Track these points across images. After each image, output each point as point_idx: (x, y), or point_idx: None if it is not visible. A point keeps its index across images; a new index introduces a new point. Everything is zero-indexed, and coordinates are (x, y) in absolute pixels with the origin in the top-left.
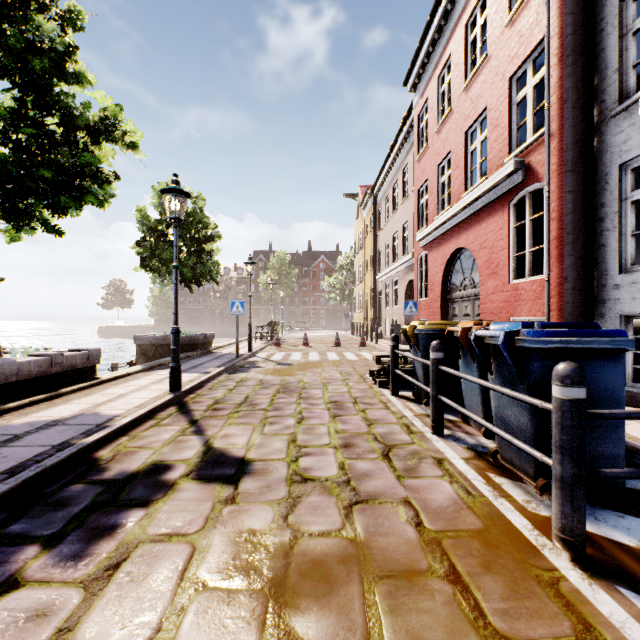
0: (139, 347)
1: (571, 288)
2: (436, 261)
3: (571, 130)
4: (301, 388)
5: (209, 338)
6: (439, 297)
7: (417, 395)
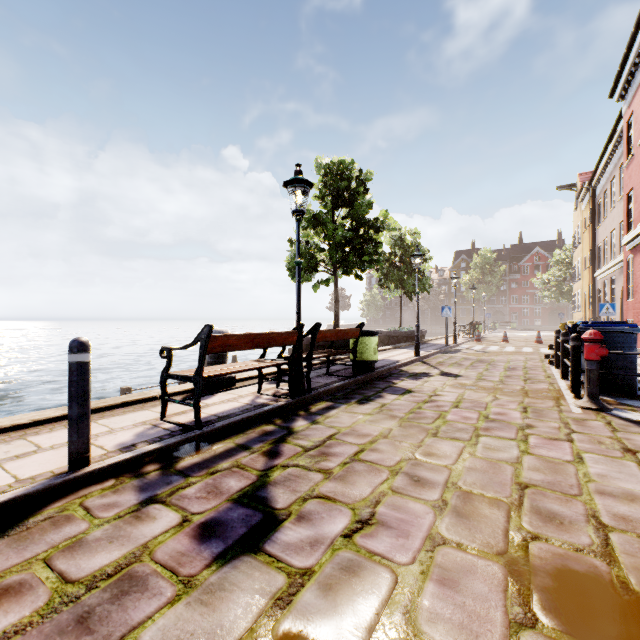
0: (379, 337)
1: None
2: (638, 265)
3: None
4: (490, 361)
5: (423, 333)
6: None
7: None
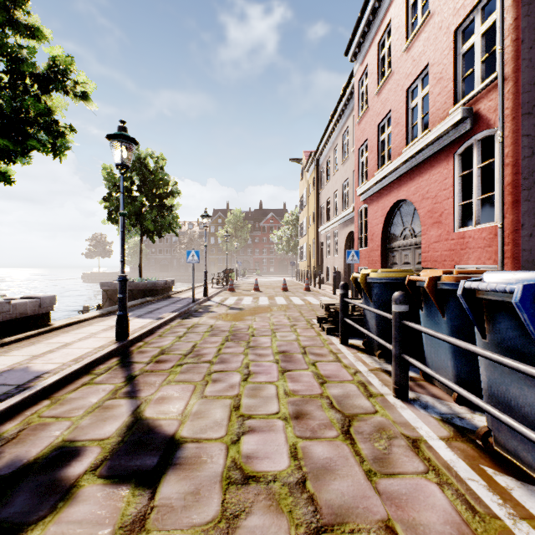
0: (105, 292)
1: (528, 235)
2: (376, 213)
3: (528, 71)
4: (250, 335)
5: (169, 284)
6: (379, 246)
7: (368, 345)
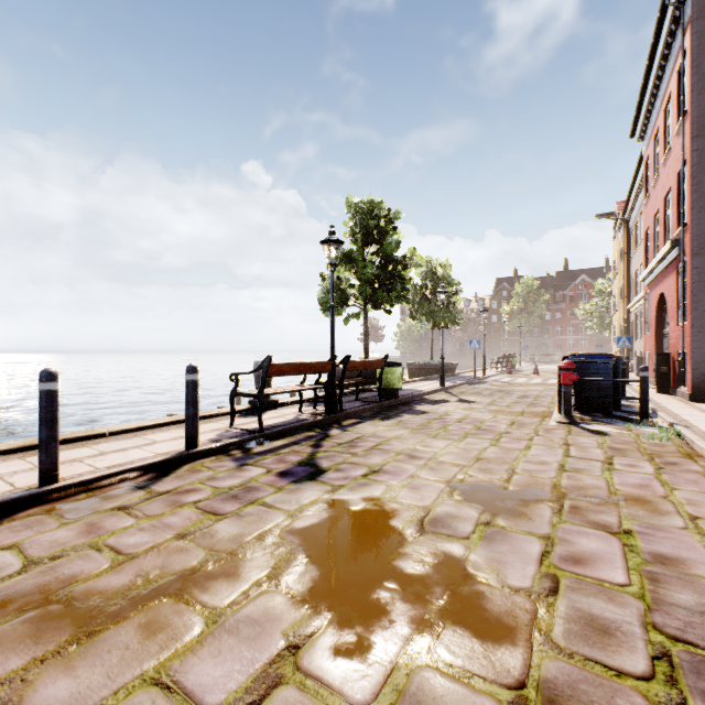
0: (409, 370)
1: (696, 331)
2: (652, 301)
3: (696, 227)
4: (509, 391)
5: (454, 366)
6: (653, 332)
7: None
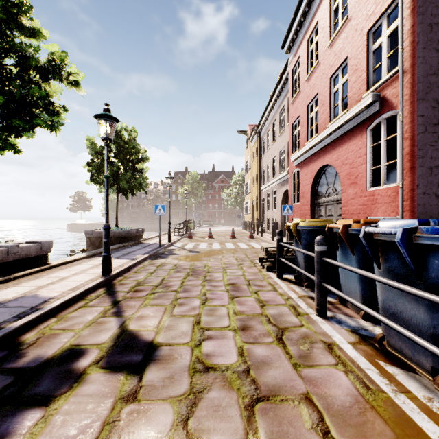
0: (89, 239)
1: (422, 193)
2: (306, 175)
3: (422, 66)
4: (206, 272)
5: (140, 232)
6: (309, 202)
7: (298, 278)
